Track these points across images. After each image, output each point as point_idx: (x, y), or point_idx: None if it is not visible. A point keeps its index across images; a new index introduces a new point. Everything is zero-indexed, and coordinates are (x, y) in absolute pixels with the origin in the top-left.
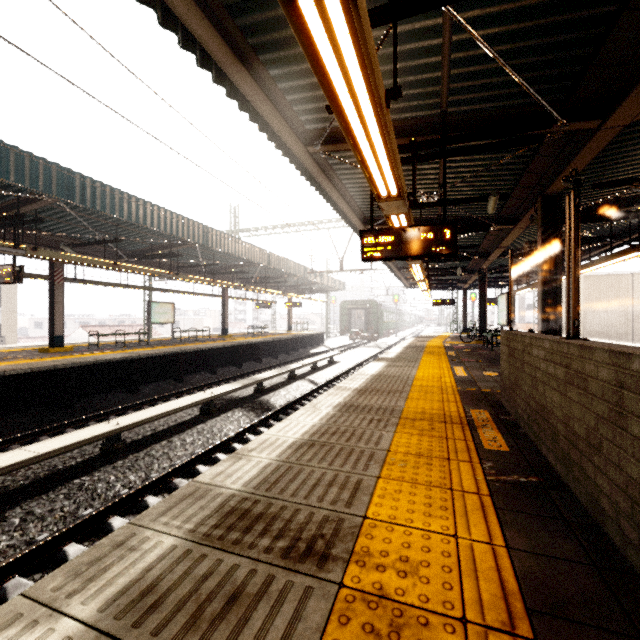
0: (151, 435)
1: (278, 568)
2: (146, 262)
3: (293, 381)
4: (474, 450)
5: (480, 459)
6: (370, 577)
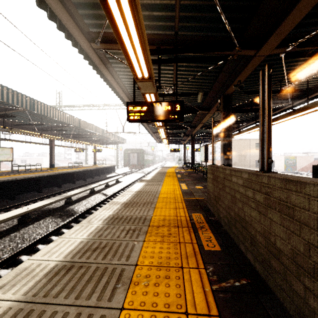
0: None
1: None
2: None
3: (92, 194)
4: (199, 253)
5: (204, 263)
6: None
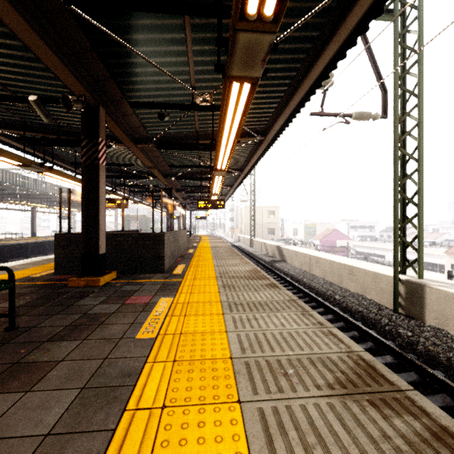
0: None
1: None
2: None
3: None
4: None
5: None
6: None
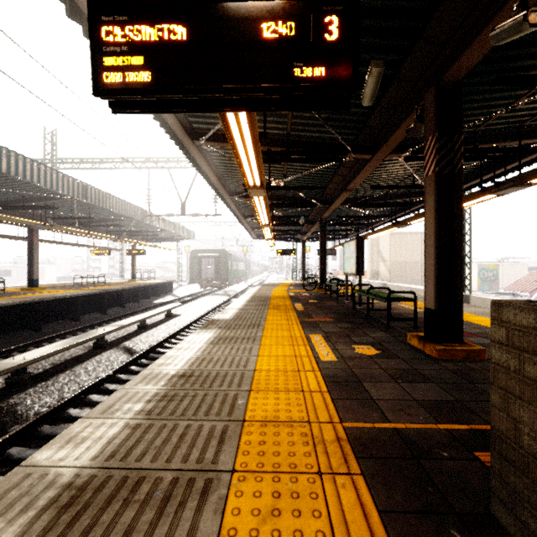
0: None
1: None
2: None
3: (98, 352)
4: None
5: None
6: None
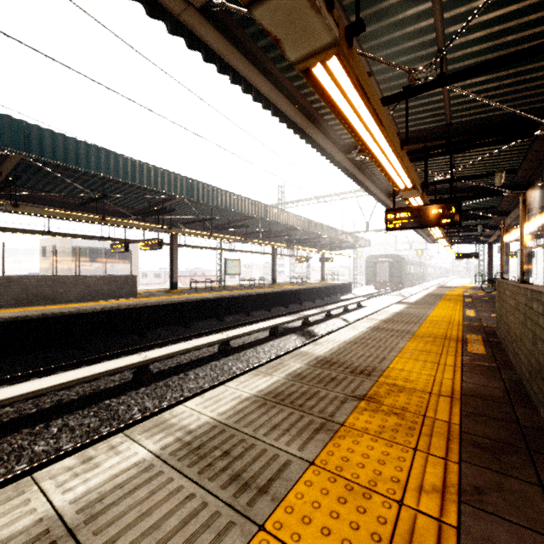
0: (243, 345)
1: (348, 375)
2: (223, 231)
3: (330, 318)
4: (460, 352)
5: (462, 355)
6: (390, 381)
